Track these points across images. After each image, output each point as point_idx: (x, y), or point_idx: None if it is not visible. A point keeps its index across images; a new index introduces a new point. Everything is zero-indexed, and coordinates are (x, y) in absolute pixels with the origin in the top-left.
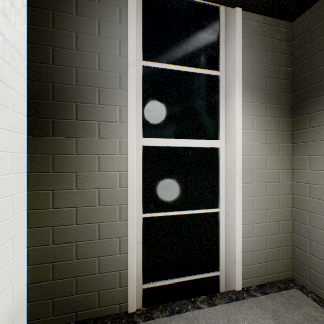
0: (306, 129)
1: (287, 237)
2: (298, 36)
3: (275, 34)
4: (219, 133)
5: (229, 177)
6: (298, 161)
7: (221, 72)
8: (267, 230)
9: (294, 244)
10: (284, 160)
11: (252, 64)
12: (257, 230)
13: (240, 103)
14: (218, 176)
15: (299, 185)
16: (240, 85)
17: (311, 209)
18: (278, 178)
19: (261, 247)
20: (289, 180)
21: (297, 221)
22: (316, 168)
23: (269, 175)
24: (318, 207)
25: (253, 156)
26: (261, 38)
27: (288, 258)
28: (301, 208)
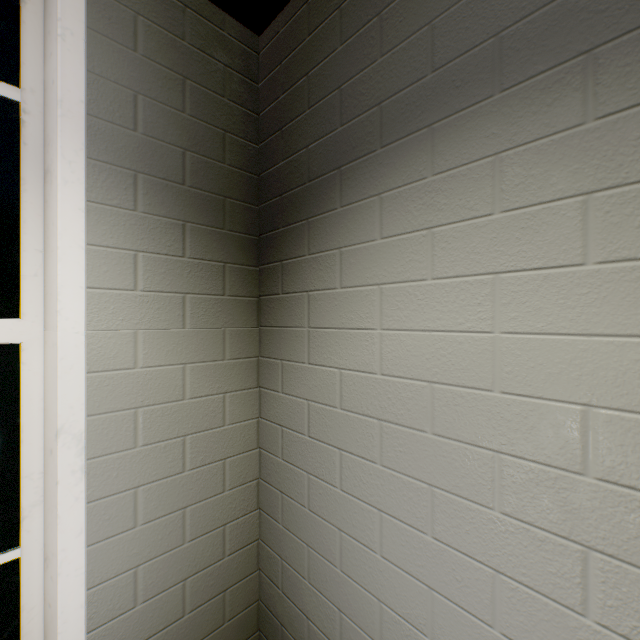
0: (278, 297)
1: (247, 556)
2: (268, 71)
3: (212, 43)
4: (21, 294)
5: (49, 443)
6: (268, 369)
7: (28, 91)
8: (186, 564)
9: (263, 566)
10: (239, 367)
11: (135, 97)
12: (153, 578)
13: (77, 205)
14: (21, 440)
15: (270, 426)
16: (77, 147)
17: (284, 487)
18: (223, 417)
19: (167, 620)
20: (252, 416)
21: (267, 513)
22: (291, 392)
23: (193, 415)
24: (294, 484)
25: (137, 369)
26: (169, 35)
27: (251, 605)
28: (272, 482)
